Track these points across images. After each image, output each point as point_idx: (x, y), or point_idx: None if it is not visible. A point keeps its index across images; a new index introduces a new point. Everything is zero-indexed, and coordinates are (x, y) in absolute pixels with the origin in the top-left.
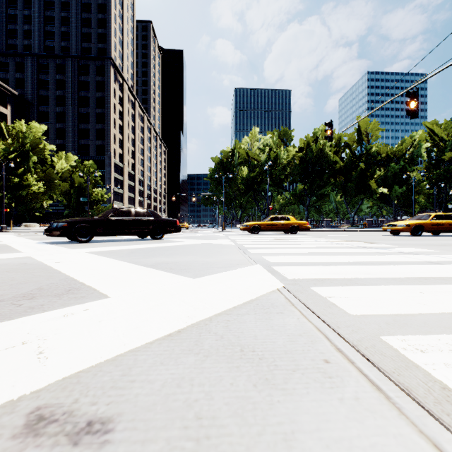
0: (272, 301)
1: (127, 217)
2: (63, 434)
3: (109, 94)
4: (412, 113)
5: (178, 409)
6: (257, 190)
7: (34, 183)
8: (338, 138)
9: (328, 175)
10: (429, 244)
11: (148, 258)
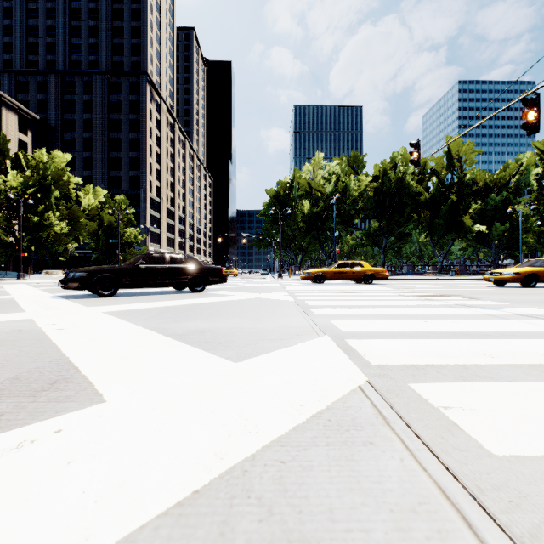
0: (353, 412)
1: (160, 265)
2: None
3: (144, 116)
4: (531, 127)
5: None
6: (321, 229)
7: (56, 223)
8: (423, 163)
9: (409, 210)
10: None
11: (180, 322)
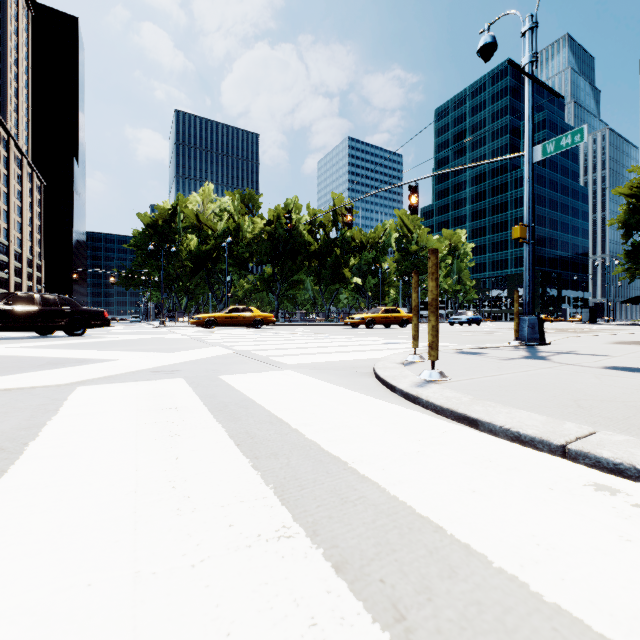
0: (228, 356)
1: (30, 306)
2: (167, 371)
3: None
4: (349, 225)
5: (198, 368)
6: (212, 270)
7: None
8: (313, 214)
9: (301, 258)
10: (364, 333)
11: (106, 348)
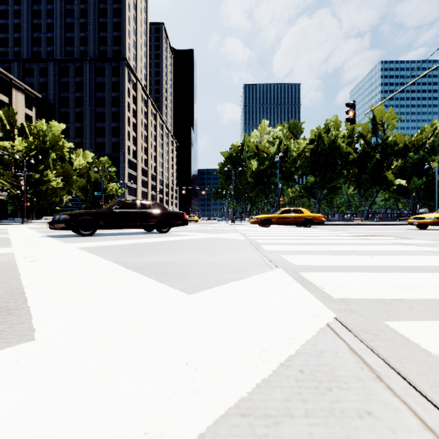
0: (329, 360)
1: (132, 210)
2: None
3: (123, 93)
4: None
5: None
6: (267, 183)
7: (53, 179)
8: (351, 128)
9: (340, 167)
10: None
11: (143, 256)
